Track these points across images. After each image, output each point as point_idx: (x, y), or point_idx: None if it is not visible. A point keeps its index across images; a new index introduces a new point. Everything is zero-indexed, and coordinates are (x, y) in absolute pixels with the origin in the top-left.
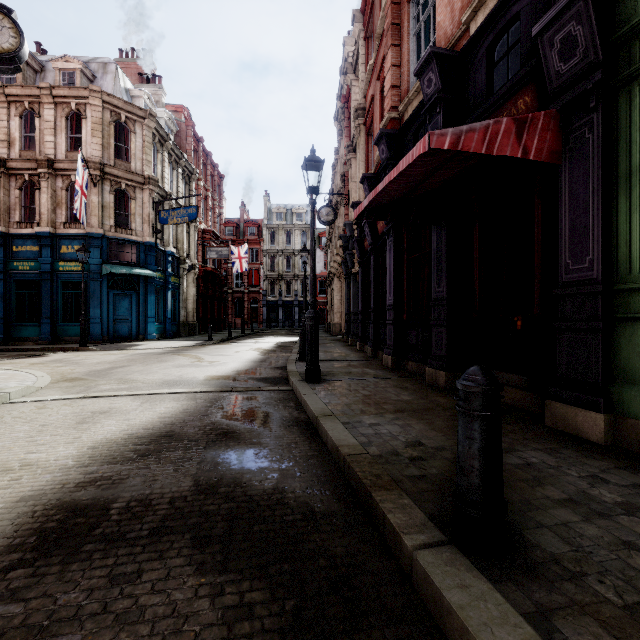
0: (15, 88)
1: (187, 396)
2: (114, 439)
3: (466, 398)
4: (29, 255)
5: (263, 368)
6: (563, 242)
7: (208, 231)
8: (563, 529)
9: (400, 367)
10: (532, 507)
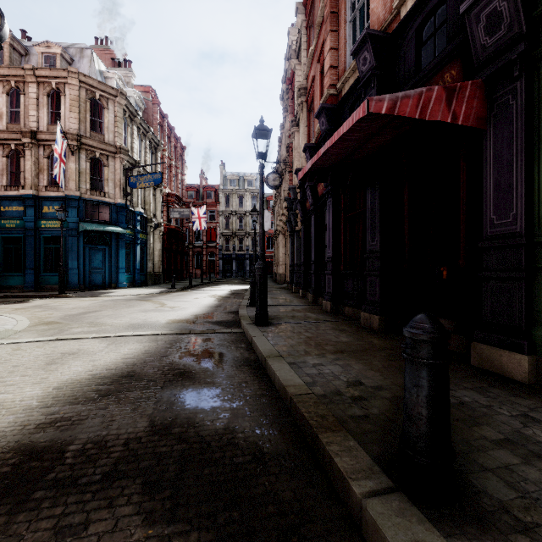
0: (2, 69)
1: (149, 338)
2: (79, 379)
3: (414, 346)
4: (15, 214)
5: (218, 312)
6: (488, 199)
7: (172, 194)
8: (506, 472)
9: (338, 311)
10: (472, 448)
